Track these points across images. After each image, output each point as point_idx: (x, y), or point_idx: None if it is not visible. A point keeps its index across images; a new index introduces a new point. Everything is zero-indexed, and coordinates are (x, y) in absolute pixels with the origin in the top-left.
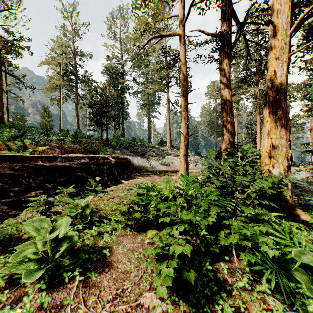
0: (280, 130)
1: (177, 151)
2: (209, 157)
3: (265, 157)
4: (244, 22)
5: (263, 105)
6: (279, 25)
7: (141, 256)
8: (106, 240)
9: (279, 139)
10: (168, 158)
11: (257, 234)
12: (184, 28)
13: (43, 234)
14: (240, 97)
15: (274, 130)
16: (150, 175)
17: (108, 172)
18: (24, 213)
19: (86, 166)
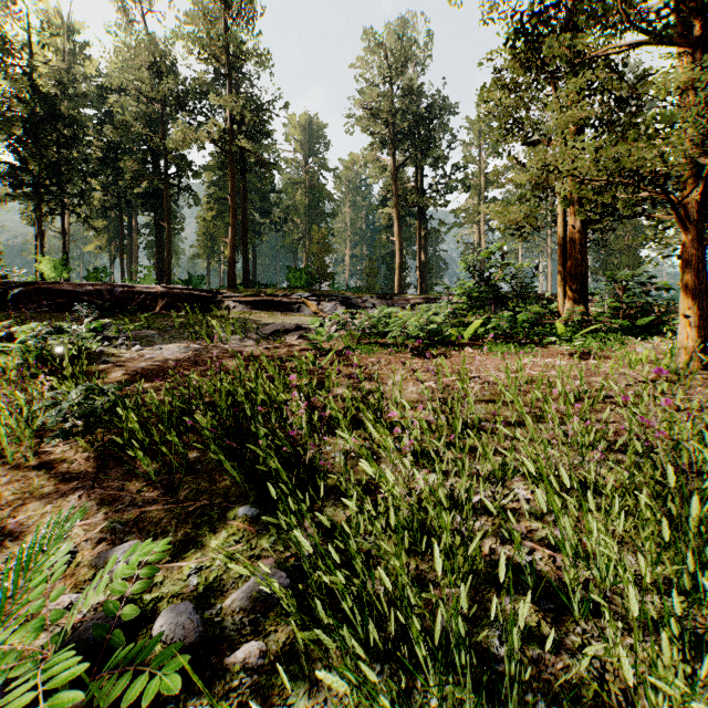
0: None
1: None
2: None
3: None
4: None
5: None
6: None
7: None
8: None
9: None
10: None
11: None
12: None
13: None
14: None
15: None
16: None
17: None
18: None
19: None
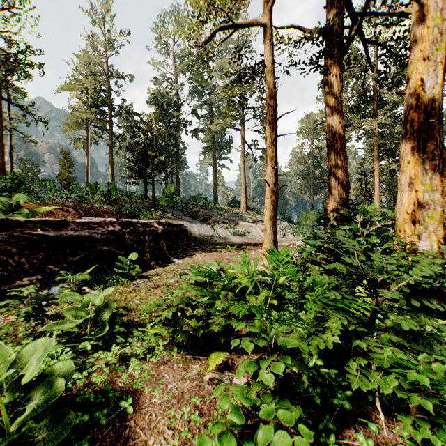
0: (431, 177)
1: (256, 215)
2: (303, 223)
3: (405, 222)
4: (367, 6)
5: (401, 137)
6: (430, 2)
7: (195, 416)
8: (133, 373)
9: (430, 191)
10: (243, 225)
11: (413, 364)
12: (270, 14)
13: (1, 372)
14: (349, 135)
15: (420, 178)
16: (217, 251)
17: (152, 246)
18: (5, 316)
19: (117, 237)
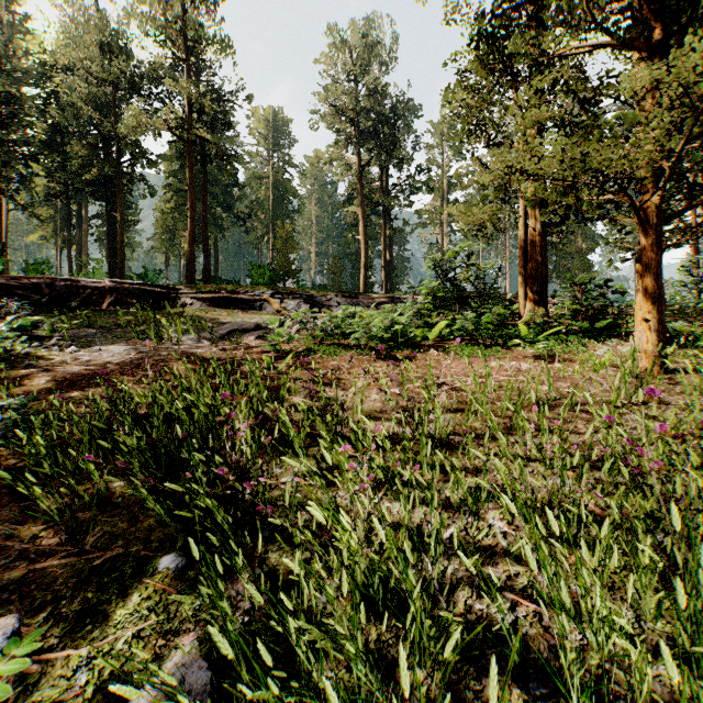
0: None
1: None
2: None
3: None
4: None
5: None
6: None
7: None
8: None
9: None
10: None
11: None
12: (693, 212)
13: None
14: None
15: None
16: None
17: None
18: None
19: None
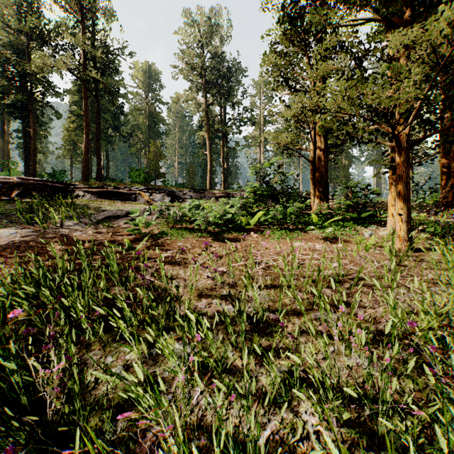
0: None
1: None
2: None
3: None
4: None
5: None
6: None
7: None
8: None
9: None
10: None
11: None
12: None
13: None
14: None
15: None
16: None
17: None
18: None
19: None
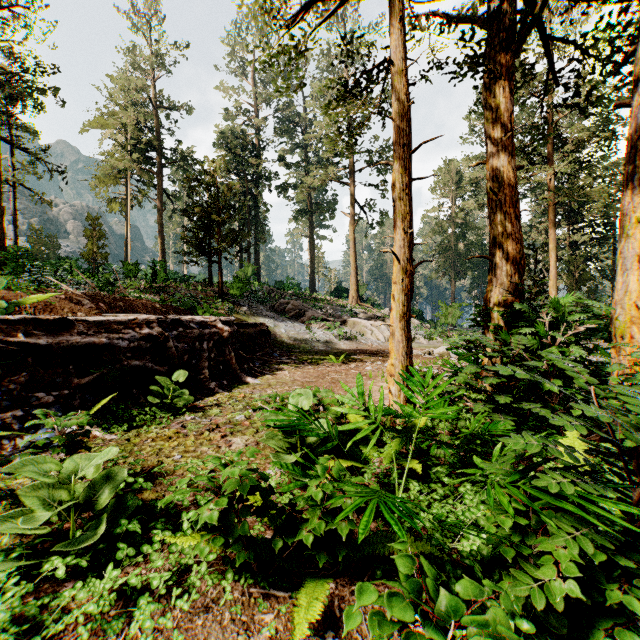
0: None
1: (372, 310)
2: (442, 321)
3: (632, 323)
4: None
5: (623, 179)
6: None
7: None
8: (138, 636)
9: None
10: (353, 324)
11: None
12: None
13: None
14: None
15: None
16: (314, 363)
17: (214, 358)
18: None
19: (156, 344)
